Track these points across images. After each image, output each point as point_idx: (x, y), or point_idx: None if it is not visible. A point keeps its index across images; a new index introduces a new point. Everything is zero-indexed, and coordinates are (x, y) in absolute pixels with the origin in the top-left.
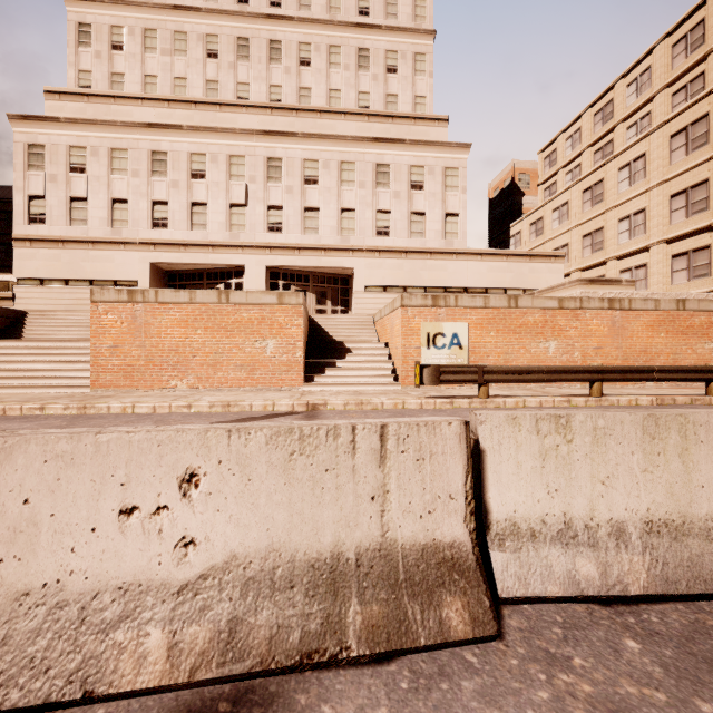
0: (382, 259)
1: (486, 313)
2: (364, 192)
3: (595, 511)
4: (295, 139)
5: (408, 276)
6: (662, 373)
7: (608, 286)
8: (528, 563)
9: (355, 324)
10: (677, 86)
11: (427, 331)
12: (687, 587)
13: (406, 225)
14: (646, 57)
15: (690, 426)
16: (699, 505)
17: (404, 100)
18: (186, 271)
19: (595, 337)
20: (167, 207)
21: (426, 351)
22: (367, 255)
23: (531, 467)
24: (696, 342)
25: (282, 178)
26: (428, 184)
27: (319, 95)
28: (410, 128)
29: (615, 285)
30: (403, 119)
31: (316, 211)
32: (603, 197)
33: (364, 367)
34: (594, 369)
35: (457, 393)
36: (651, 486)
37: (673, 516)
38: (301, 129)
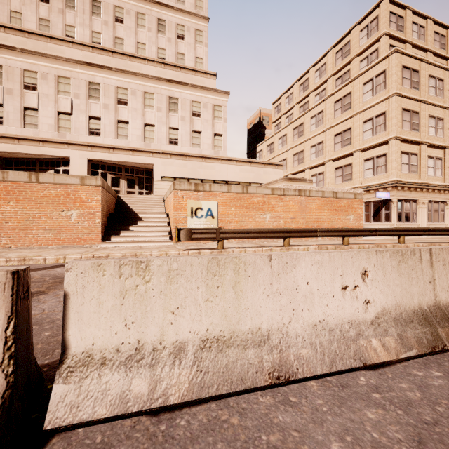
0: (173, 159)
1: (229, 196)
2: (161, 114)
3: (165, 336)
4: (110, 72)
5: (190, 172)
6: (321, 232)
7: (300, 183)
8: (88, 390)
9: (151, 202)
10: (338, 75)
11: (191, 206)
12: (217, 390)
13: (189, 139)
14: (324, 57)
15: (242, 265)
16: (244, 322)
17: (189, 58)
18: (21, 159)
19: (291, 211)
20: (2, 108)
21: (190, 219)
22: (162, 156)
23: (112, 305)
24: (342, 215)
25: (100, 98)
26: (203, 114)
27: (129, 44)
28: (192, 77)
29: (303, 182)
30: (188, 70)
31: (126, 123)
32: (303, 133)
33: (150, 230)
34: (285, 230)
35: (207, 246)
36: (210, 312)
37: (225, 333)
38: (115, 66)
